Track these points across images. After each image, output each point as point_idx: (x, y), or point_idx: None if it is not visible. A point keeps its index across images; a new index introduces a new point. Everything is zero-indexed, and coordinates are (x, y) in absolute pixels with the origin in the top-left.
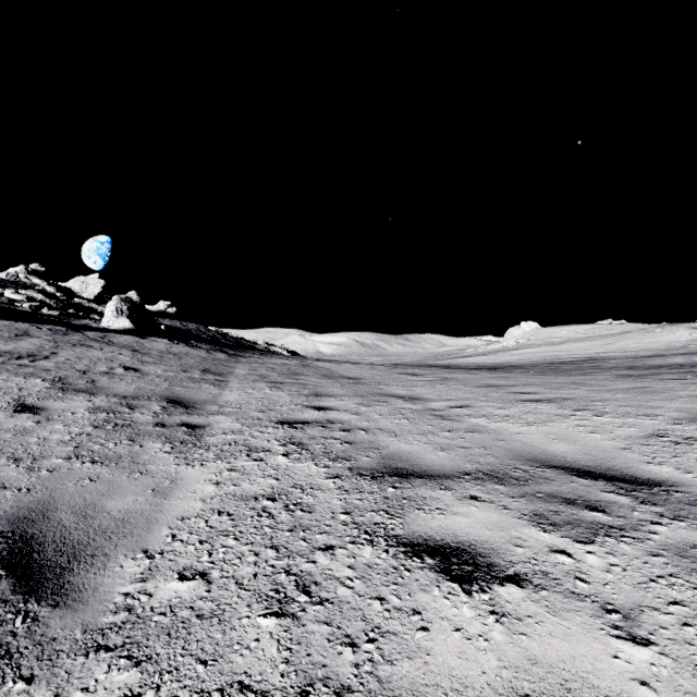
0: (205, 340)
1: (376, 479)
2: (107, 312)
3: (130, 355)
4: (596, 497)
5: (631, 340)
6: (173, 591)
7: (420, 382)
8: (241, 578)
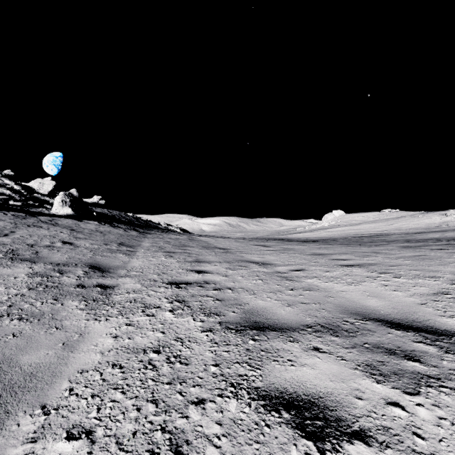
0: (124, 222)
1: (239, 332)
2: (55, 203)
3: (68, 233)
4: (410, 347)
5: (403, 222)
6: (58, 454)
7: (269, 252)
8: (121, 437)
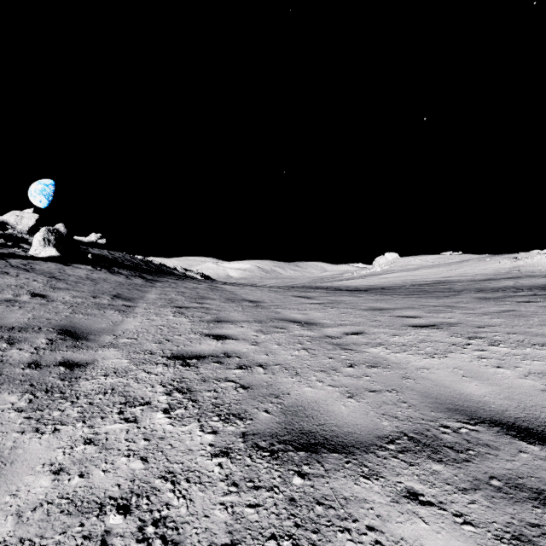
0: (128, 266)
1: (276, 457)
2: (34, 241)
3: (44, 281)
4: None
5: (468, 267)
6: None
7: (313, 305)
8: None
